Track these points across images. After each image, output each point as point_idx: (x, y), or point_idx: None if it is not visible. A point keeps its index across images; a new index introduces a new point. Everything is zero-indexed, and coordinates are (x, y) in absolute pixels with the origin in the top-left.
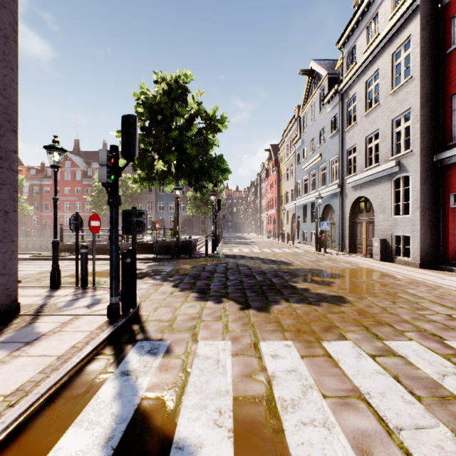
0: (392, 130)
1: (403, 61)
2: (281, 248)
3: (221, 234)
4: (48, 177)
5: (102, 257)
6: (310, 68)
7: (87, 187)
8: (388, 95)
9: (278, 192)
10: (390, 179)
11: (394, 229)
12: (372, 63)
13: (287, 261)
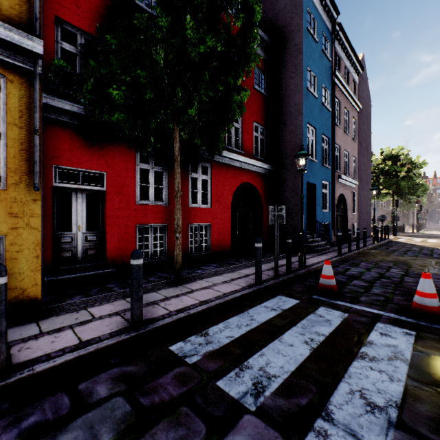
0: None
1: None
2: None
3: (424, 224)
4: None
5: None
6: None
7: None
8: None
9: None
10: None
11: None
12: None
13: None
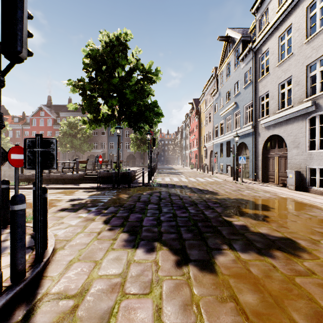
0: (306, 75)
1: (319, 11)
2: (204, 177)
3: (156, 166)
4: (27, 123)
5: (53, 186)
6: (226, 35)
7: (56, 131)
8: (302, 44)
9: (199, 134)
10: (304, 118)
11: (309, 163)
12: (286, 19)
13: (212, 190)
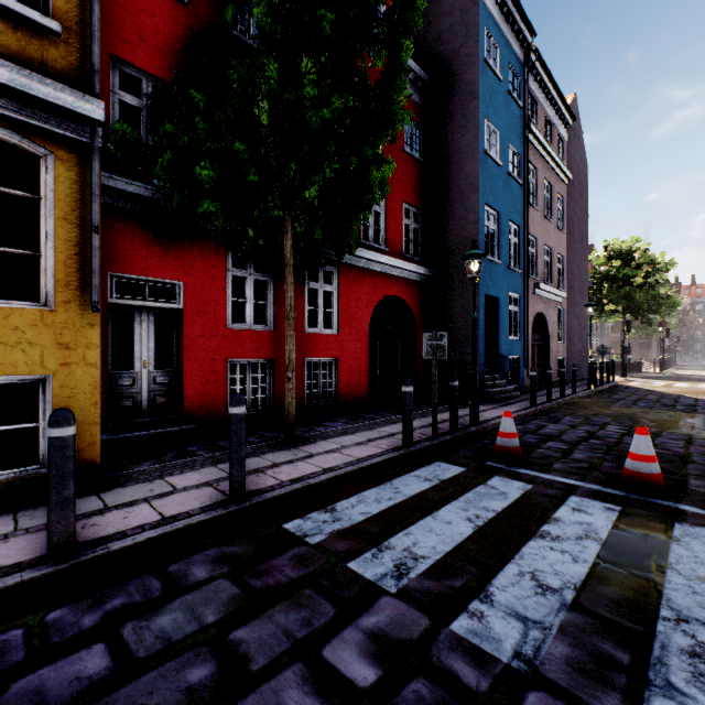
0: None
1: None
2: None
3: (674, 360)
4: None
5: None
6: None
7: None
8: None
9: None
10: None
11: None
12: None
13: None
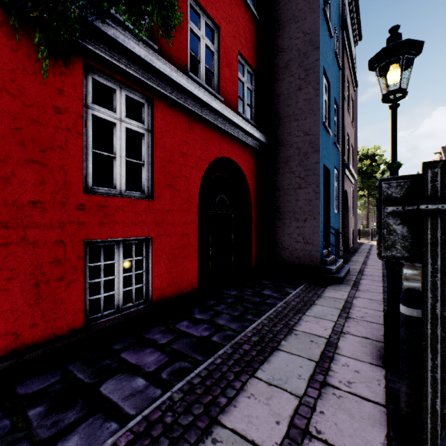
0: None
1: None
2: None
3: None
4: None
5: None
6: None
7: None
8: None
9: None
10: None
11: None
12: None
13: None
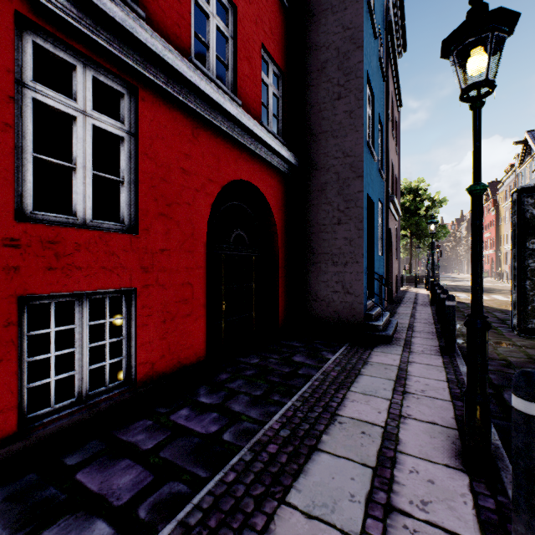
0: None
1: None
2: (493, 284)
3: None
4: None
5: None
6: (524, 137)
7: None
8: None
9: (497, 233)
10: None
11: None
12: None
13: (492, 287)
